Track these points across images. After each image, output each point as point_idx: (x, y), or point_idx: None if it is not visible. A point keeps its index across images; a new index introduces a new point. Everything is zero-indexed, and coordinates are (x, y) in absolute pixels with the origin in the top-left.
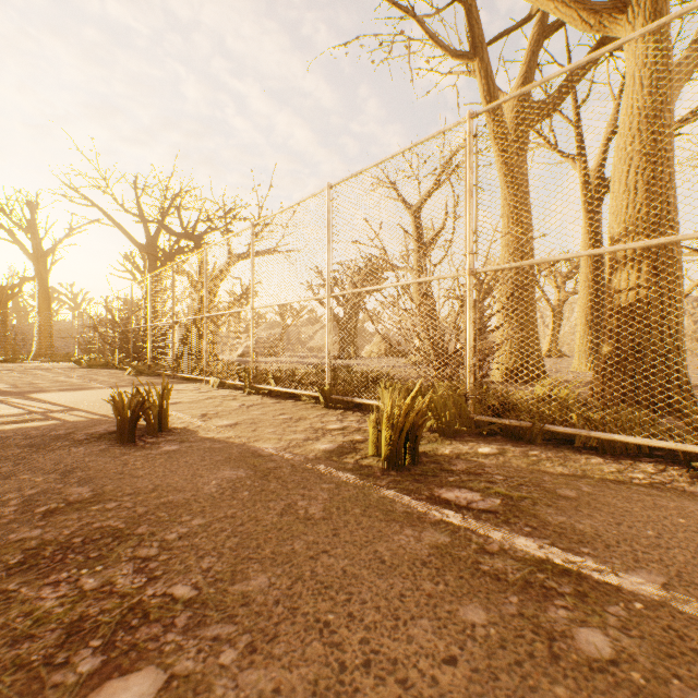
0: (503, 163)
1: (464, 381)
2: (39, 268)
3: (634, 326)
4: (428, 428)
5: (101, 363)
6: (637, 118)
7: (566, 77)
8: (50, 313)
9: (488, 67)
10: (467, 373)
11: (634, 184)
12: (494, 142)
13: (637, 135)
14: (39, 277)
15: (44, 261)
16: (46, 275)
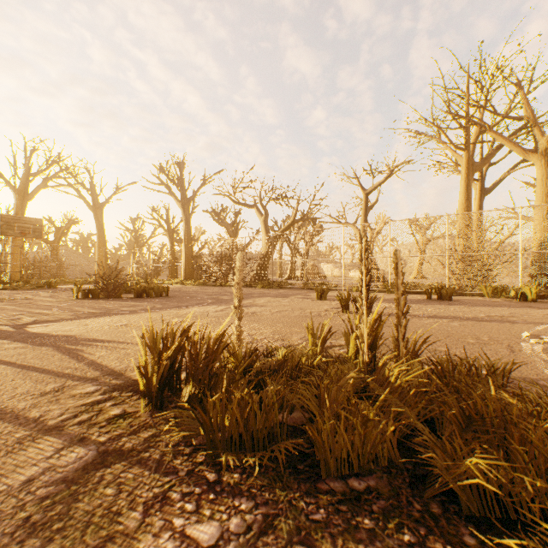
0: (465, 191)
1: (498, 285)
2: (98, 216)
3: (546, 267)
4: (509, 298)
5: (200, 283)
6: (545, 196)
7: (489, 154)
8: (106, 248)
9: (470, 154)
10: (520, 281)
11: (545, 219)
12: (464, 182)
13: (545, 203)
14: (98, 223)
15: (100, 211)
16: (102, 221)
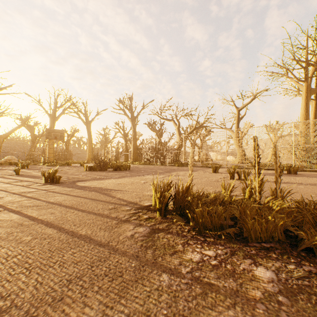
0: (305, 106)
1: None
2: (88, 128)
3: None
4: None
5: (142, 163)
6: None
7: None
8: (92, 145)
9: (308, 84)
10: None
11: None
12: (304, 101)
13: None
14: (88, 131)
15: (89, 125)
16: (90, 130)
